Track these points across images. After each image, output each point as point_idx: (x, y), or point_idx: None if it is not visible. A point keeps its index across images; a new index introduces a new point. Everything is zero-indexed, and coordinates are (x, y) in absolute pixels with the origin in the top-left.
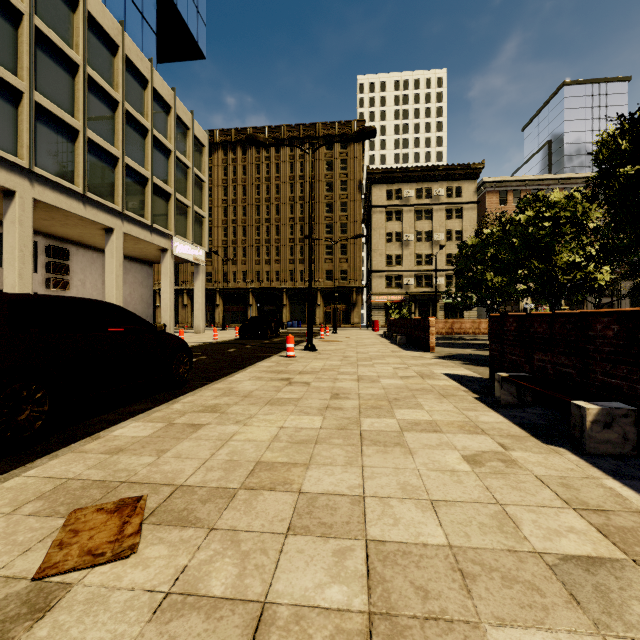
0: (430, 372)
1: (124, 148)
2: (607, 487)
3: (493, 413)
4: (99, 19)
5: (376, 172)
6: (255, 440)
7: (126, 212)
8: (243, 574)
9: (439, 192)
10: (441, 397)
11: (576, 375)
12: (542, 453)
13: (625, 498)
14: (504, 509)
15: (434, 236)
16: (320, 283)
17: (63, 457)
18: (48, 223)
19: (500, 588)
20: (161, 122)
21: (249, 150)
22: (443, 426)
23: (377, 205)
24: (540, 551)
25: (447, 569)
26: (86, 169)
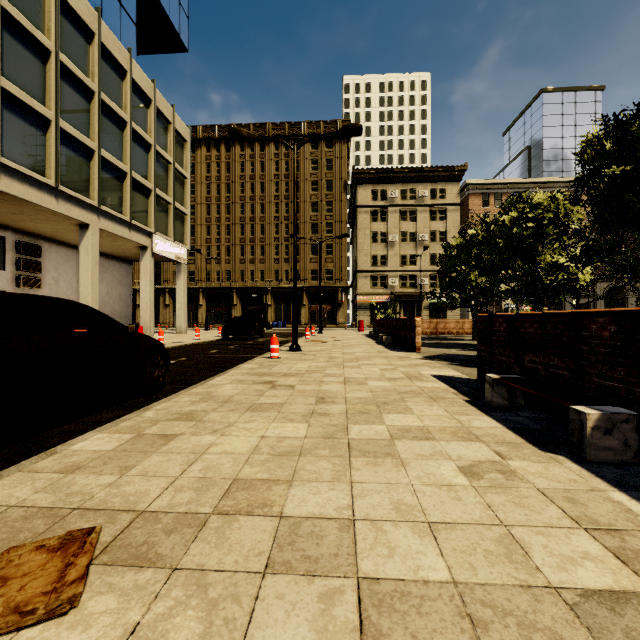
0: (418, 373)
1: (100, 140)
2: (615, 501)
3: (485, 417)
4: (73, 4)
5: (361, 172)
6: (233, 453)
7: (102, 207)
8: (208, 633)
9: (423, 193)
10: (431, 400)
11: (569, 377)
12: (541, 462)
13: (636, 514)
14: (510, 531)
15: (418, 237)
16: (305, 283)
17: (8, 478)
18: (17, 217)
19: (518, 639)
20: (140, 115)
21: (233, 147)
22: (435, 433)
23: (362, 205)
24: (556, 586)
25: (454, 615)
26: (58, 161)
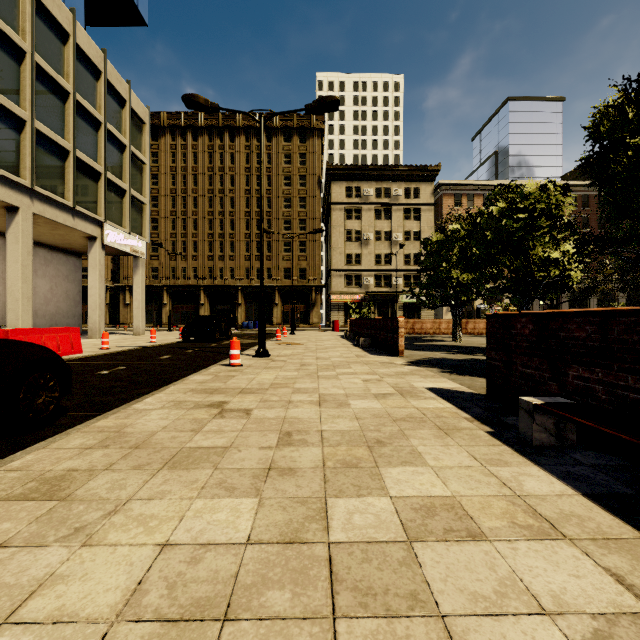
0: (409, 386)
1: (34, 110)
2: None
3: (536, 469)
4: None
5: (336, 168)
6: (74, 617)
7: (37, 188)
8: None
9: (398, 192)
10: (442, 434)
11: None
12: None
13: None
14: None
15: (393, 236)
16: (278, 281)
17: None
18: None
19: None
20: (87, 87)
21: (201, 137)
22: (478, 515)
23: (337, 202)
24: None
25: None
26: None
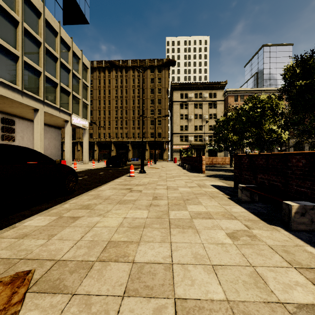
0: (203, 184)
1: (44, 67)
2: (309, 252)
3: (238, 206)
4: None
5: (175, 84)
6: (109, 226)
7: (45, 101)
8: None
9: (206, 95)
10: (211, 198)
11: (281, 186)
12: (269, 230)
13: None
14: (255, 270)
15: (203, 116)
16: (148, 139)
17: None
18: (2, 105)
19: None
20: (65, 55)
21: (112, 71)
22: (213, 215)
23: (176, 101)
24: (283, 302)
25: None
26: (23, 77)
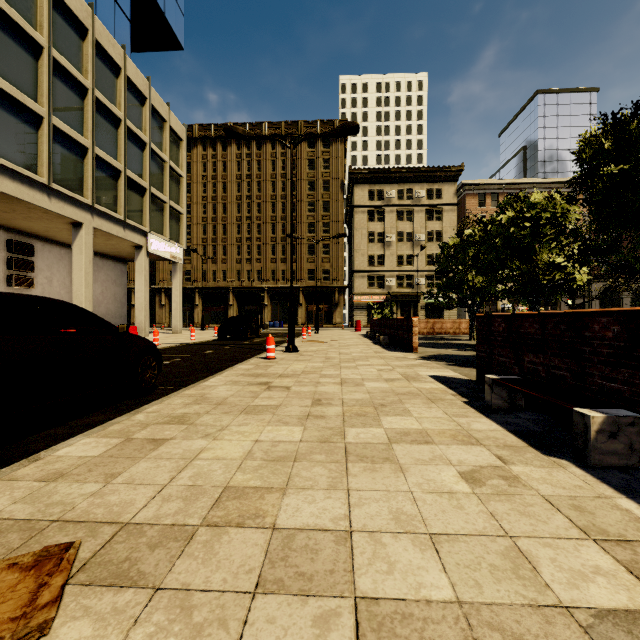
0: (415, 374)
1: (94, 138)
2: (623, 509)
3: (485, 419)
4: None
5: (358, 172)
6: (225, 458)
7: (96, 206)
8: None
9: (420, 193)
10: (429, 402)
11: (571, 378)
12: (544, 467)
13: None
14: (516, 544)
15: (415, 237)
16: (302, 283)
17: None
18: (9, 216)
19: None
20: (135, 113)
21: (229, 146)
22: (434, 436)
23: (359, 205)
24: (568, 605)
25: None
26: (51, 158)
